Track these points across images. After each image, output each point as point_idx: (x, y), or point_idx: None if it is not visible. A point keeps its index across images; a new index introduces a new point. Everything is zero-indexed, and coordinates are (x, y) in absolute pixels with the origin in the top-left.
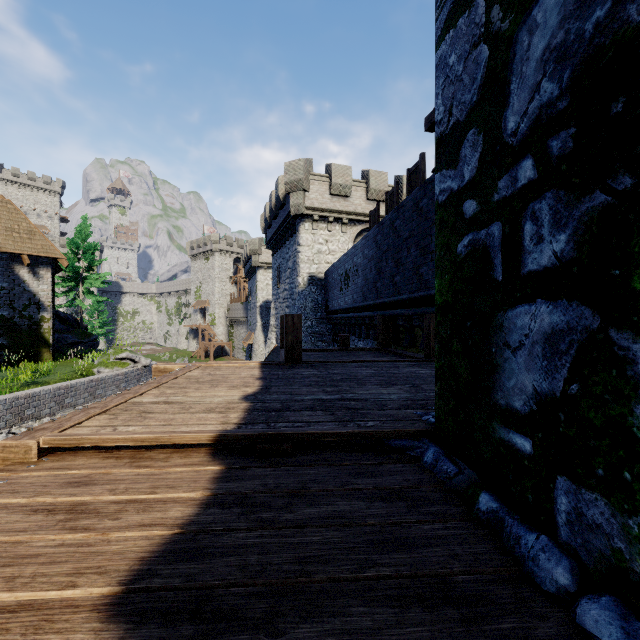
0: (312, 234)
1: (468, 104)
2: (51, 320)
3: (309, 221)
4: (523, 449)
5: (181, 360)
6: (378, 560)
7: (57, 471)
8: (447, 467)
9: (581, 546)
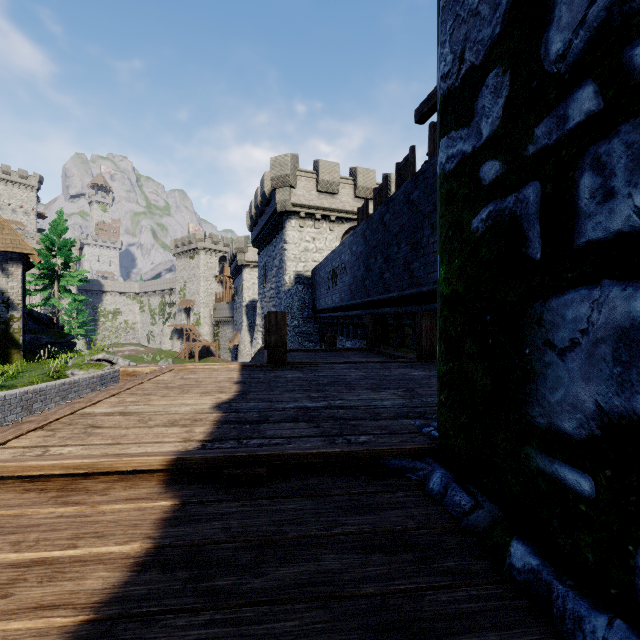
0: (299, 231)
1: (487, 40)
2: (21, 319)
3: (296, 218)
4: (577, 488)
5: (165, 361)
6: None
7: None
8: (460, 498)
9: None
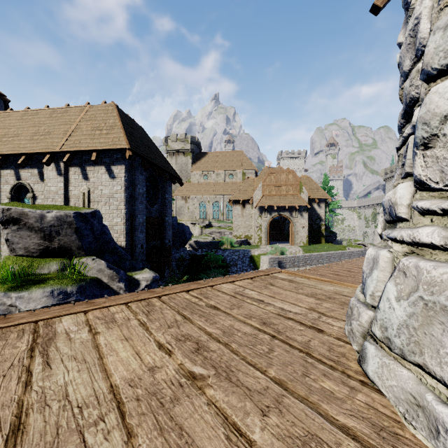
0: None
1: None
2: (324, 225)
3: None
4: None
5: None
6: None
7: None
8: None
9: None
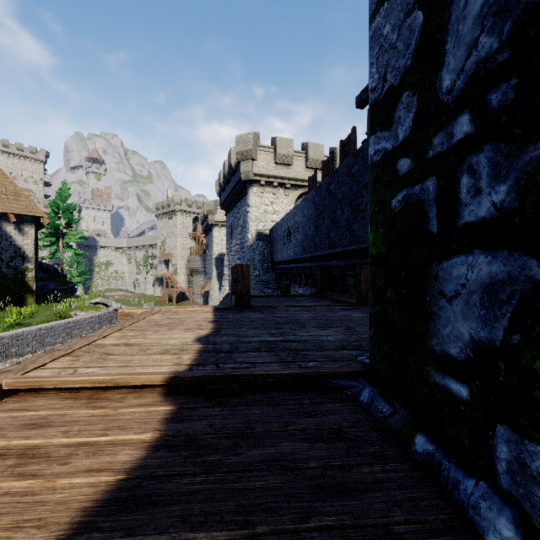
0: (259, 197)
1: (402, 69)
2: (34, 270)
3: (257, 186)
4: (459, 395)
5: (148, 304)
6: (320, 508)
7: (16, 412)
8: (382, 407)
9: (524, 497)
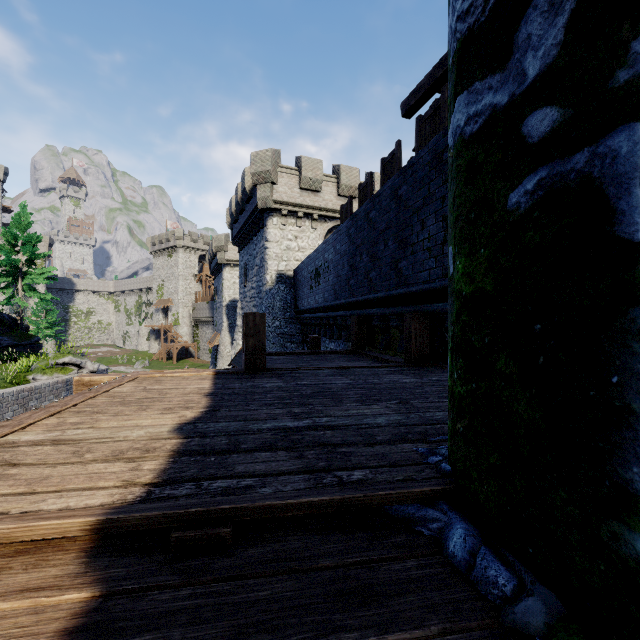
0: (281, 229)
1: None
2: None
3: (277, 216)
4: None
5: (141, 363)
6: None
7: None
8: (496, 573)
9: None
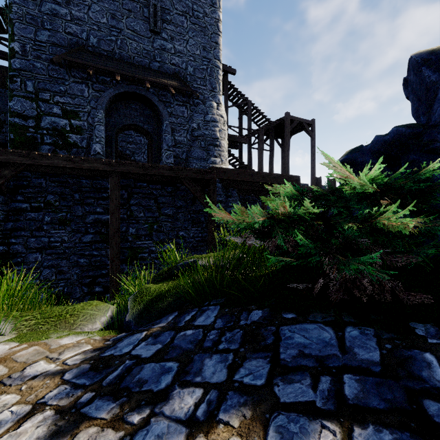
0: None
1: (31, 115)
2: None
3: None
4: None
5: None
6: None
7: None
8: None
9: None
